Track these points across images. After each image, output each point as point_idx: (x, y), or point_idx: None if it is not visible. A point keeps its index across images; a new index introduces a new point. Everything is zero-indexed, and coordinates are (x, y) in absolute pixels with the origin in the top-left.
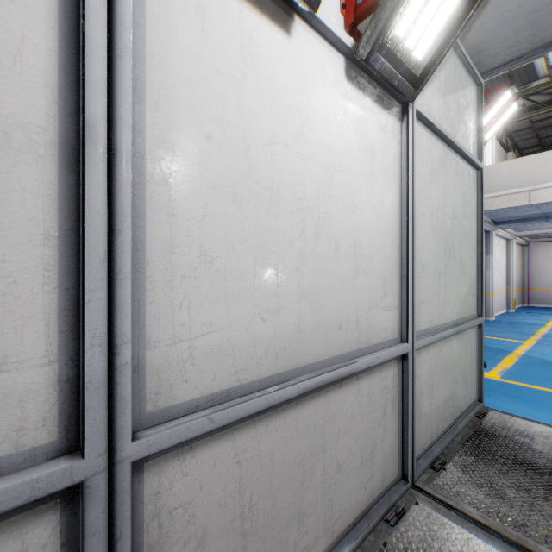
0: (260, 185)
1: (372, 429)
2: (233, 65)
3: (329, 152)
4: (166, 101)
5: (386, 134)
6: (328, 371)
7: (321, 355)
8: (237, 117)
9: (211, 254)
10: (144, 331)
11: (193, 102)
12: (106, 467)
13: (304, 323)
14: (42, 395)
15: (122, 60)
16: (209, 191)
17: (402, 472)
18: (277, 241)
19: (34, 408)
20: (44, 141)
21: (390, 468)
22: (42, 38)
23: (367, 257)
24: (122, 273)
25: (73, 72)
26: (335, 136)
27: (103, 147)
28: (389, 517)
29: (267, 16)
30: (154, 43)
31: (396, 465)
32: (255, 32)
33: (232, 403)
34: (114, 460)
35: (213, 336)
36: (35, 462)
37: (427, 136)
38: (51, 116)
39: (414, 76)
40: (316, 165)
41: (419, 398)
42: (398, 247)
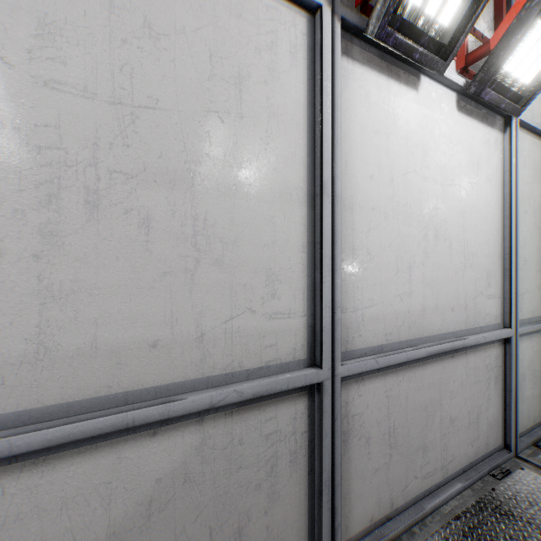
0: (399, 204)
1: (477, 398)
2: (384, 125)
3: (444, 171)
4: (351, 159)
5: (490, 147)
6: (445, 342)
7: (438, 330)
8: (386, 160)
9: (372, 254)
10: (341, 302)
11: (363, 156)
12: (330, 377)
13: (427, 304)
14: (301, 332)
15: (337, 143)
16: (371, 212)
17: (504, 442)
18: (409, 243)
19: (299, 339)
20: (302, 195)
21: (493, 436)
22: (301, 139)
23: (474, 253)
24: (337, 267)
25: (312, 154)
26: (448, 158)
27: (329, 195)
28: (495, 473)
29: (404, 83)
30: (345, 125)
31: (498, 435)
32: (396, 97)
33: (386, 354)
34: (334, 373)
35: (373, 308)
36: (299, 368)
37: (528, 140)
38: (304, 181)
39: (520, 97)
40: (435, 183)
41: (520, 380)
42: (500, 243)
